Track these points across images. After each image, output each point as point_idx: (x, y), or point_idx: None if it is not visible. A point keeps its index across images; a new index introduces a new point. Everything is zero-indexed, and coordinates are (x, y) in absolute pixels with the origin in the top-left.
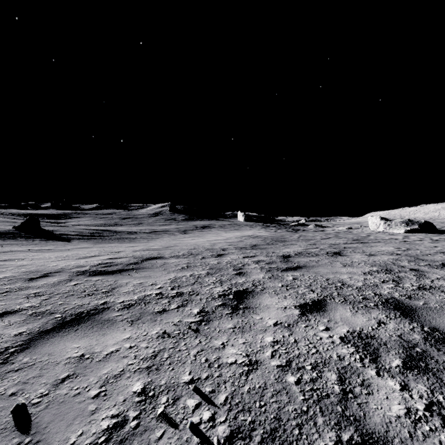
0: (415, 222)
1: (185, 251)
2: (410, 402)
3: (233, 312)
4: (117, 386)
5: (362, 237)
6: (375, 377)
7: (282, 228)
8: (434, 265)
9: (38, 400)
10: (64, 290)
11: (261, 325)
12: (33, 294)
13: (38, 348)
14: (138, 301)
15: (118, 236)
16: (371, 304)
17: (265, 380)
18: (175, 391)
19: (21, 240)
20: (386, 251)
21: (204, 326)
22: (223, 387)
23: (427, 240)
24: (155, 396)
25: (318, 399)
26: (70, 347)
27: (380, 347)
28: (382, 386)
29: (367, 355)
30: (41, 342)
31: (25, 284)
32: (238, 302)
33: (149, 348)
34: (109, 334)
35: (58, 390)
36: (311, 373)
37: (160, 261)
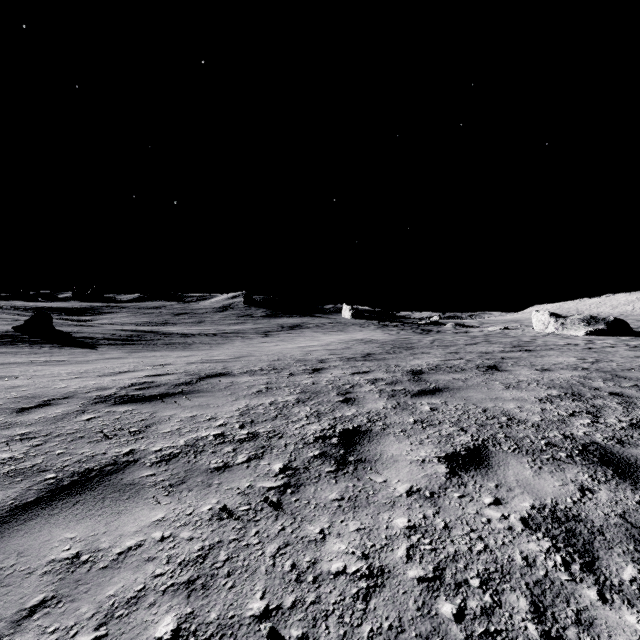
0: (600, 320)
1: (265, 363)
2: None
3: (338, 469)
4: (129, 624)
5: (525, 342)
6: (599, 604)
7: (407, 328)
8: None
9: None
10: (69, 429)
11: (385, 495)
12: (18, 436)
13: (3, 539)
14: (184, 448)
15: (167, 341)
16: (562, 454)
17: (400, 612)
18: (234, 636)
19: (23, 347)
20: (566, 363)
21: (291, 496)
22: (323, 628)
23: (622, 347)
24: None
25: None
26: (59, 538)
27: (594, 538)
28: (616, 627)
29: (575, 556)
30: (11, 528)
31: (10, 418)
32: (347, 451)
33: (194, 539)
34: (130, 511)
35: (19, 634)
36: (481, 596)
37: (226, 380)
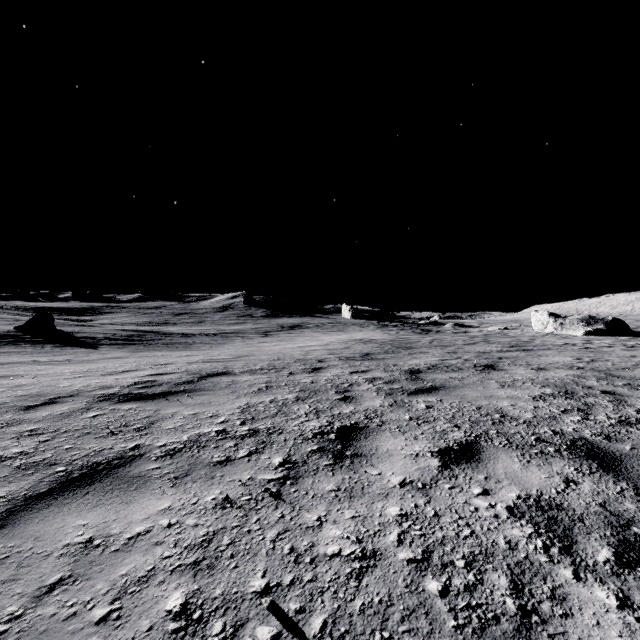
0: (599, 320)
1: (265, 363)
2: (639, 632)
3: (335, 463)
4: (141, 599)
5: (524, 342)
6: (573, 582)
7: (406, 328)
8: (637, 386)
9: (3, 628)
10: (76, 425)
11: (379, 486)
12: (27, 432)
13: (20, 526)
14: (188, 444)
15: (168, 341)
16: (550, 448)
17: (390, 588)
18: (238, 609)
19: (25, 347)
20: (562, 363)
21: (290, 487)
22: (319, 602)
23: (619, 347)
24: (203, 620)
25: (480, 626)
26: (72, 525)
27: (574, 525)
28: (587, 601)
29: (554, 540)
30: (26, 516)
31: (18, 415)
32: (344, 446)
33: (199, 526)
34: (137, 501)
35: (41, 607)
36: (465, 575)
37: (227, 379)
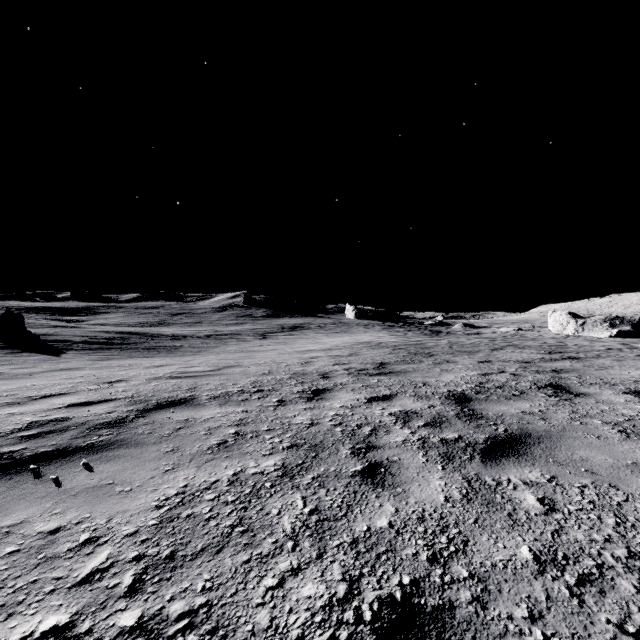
0: (625, 321)
1: (250, 380)
2: None
3: None
4: None
5: (557, 346)
6: None
7: (414, 329)
8: None
9: None
10: None
11: None
12: None
13: None
14: None
15: (152, 344)
16: None
17: None
18: None
19: None
20: None
21: None
22: None
23: None
24: None
25: None
26: None
27: None
28: None
29: None
30: None
31: None
32: None
33: None
34: None
35: None
36: None
37: (179, 416)
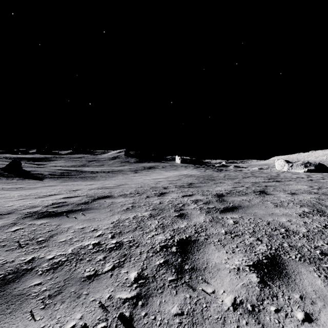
0: (312, 164)
1: (133, 189)
2: None
3: (177, 278)
4: None
5: (274, 176)
6: None
7: (209, 168)
8: None
9: None
10: None
11: (216, 308)
12: None
13: None
14: (70, 257)
15: (83, 175)
16: None
17: None
18: None
19: (2, 179)
20: (303, 189)
21: (141, 310)
22: None
23: None
24: None
25: None
26: None
27: None
28: None
29: None
30: None
31: None
32: (183, 259)
33: None
34: None
35: None
36: None
37: (109, 201)
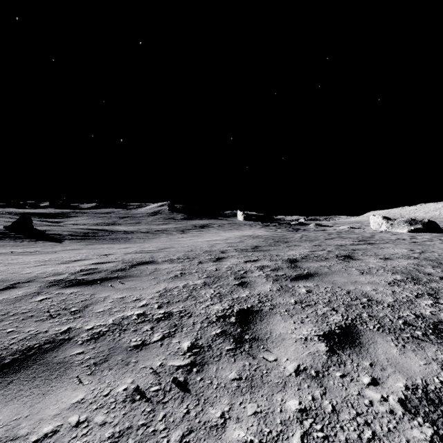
0: (418, 222)
1: (181, 254)
2: None
3: (236, 347)
4: None
5: (367, 237)
6: None
7: (282, 227)
8: None
9: None
10: (24, 308)
11: (277, 374)
12: None
13: None
14: (111, 327)
15: (114, 236)
16: (418, 332)
17: None
18: None
19: (9, 241)
20: (401, 254)
21: (196, 375)
22: None
23: (437, 241)
24: None
25: None
26: None
27: None
28: None
29: None
30: None
31: None
32: (243, 330)
33: (106, 425)
34: (54, 392)
35: None
36: None
37: (151, 267)
